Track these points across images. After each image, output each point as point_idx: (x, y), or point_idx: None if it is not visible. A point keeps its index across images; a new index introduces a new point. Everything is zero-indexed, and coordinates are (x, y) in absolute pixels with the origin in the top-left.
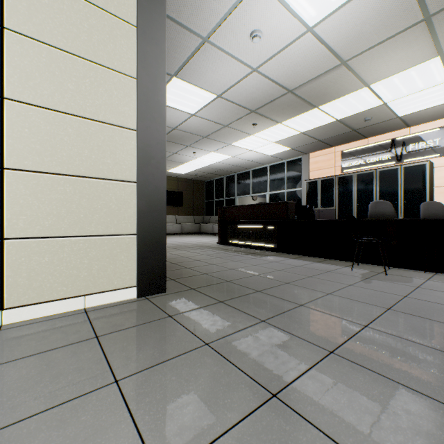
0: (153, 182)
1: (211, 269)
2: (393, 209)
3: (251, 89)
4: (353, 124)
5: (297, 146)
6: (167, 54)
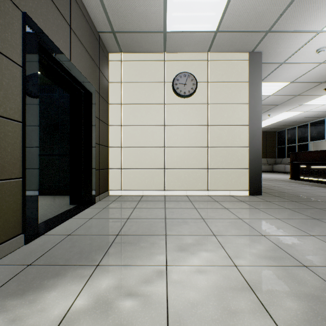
0: (255, 146)
1: (286, 191)
2: None
3: (319, 72)
4: None
5: None
6: None
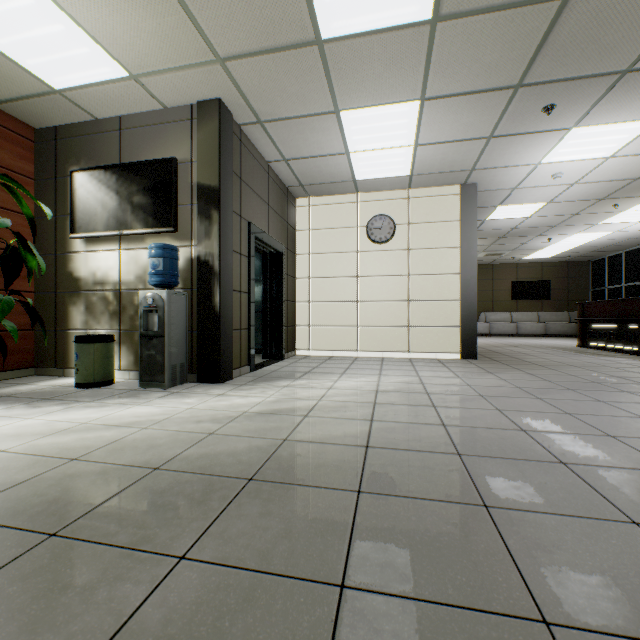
0: (469, 299)
1: (524, 357)
2: None
3: (582, 191)
4: None
5: None
6: (488, 201)
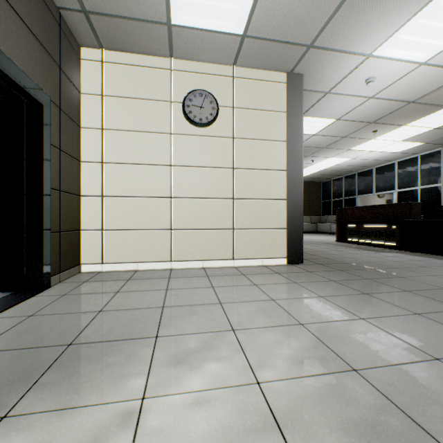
0: (295, 198)
1: (332, 256)
2: None
3: (368, 109)
4: None
5: (432, 139)
6: None
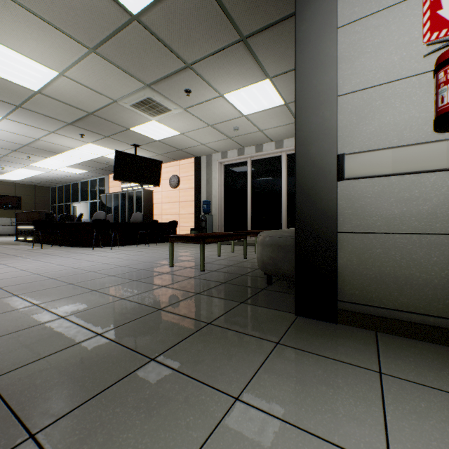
0: None
1: None
2: (104, 217)
3: None
4: (105, 163)
5: (89, 170)
6: None
